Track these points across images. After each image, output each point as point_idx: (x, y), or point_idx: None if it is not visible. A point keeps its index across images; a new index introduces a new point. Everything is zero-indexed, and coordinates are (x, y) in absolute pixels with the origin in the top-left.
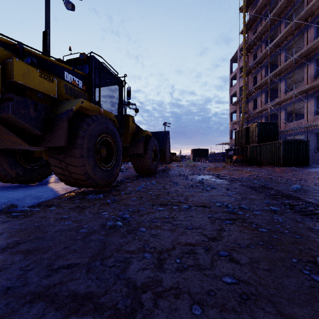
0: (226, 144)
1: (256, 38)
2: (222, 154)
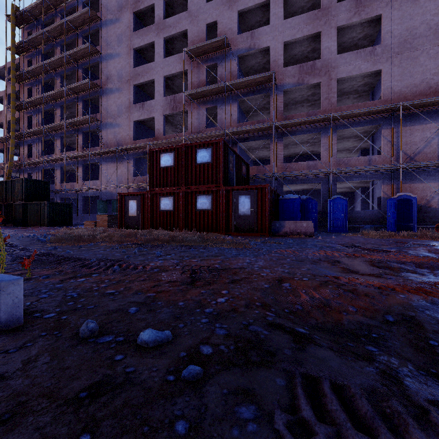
0: None
1: (31, 73)
2: None
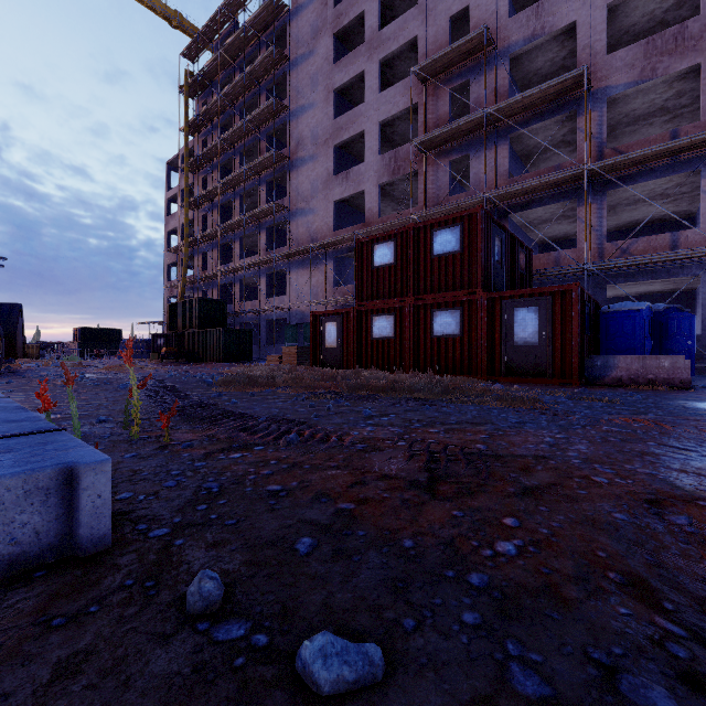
0: (158, 323)
1: (206, 156)
2: (146, 343)
